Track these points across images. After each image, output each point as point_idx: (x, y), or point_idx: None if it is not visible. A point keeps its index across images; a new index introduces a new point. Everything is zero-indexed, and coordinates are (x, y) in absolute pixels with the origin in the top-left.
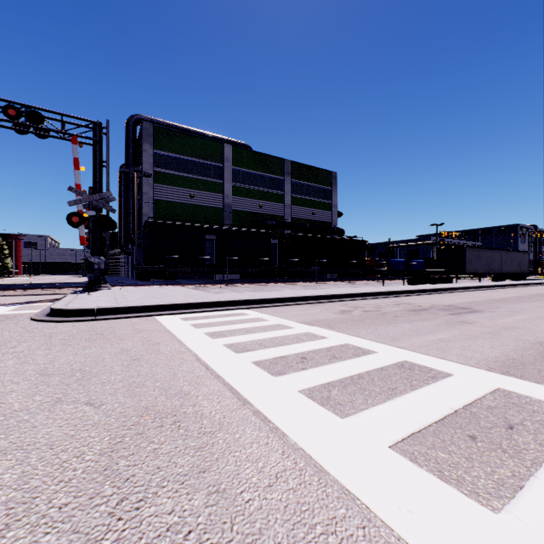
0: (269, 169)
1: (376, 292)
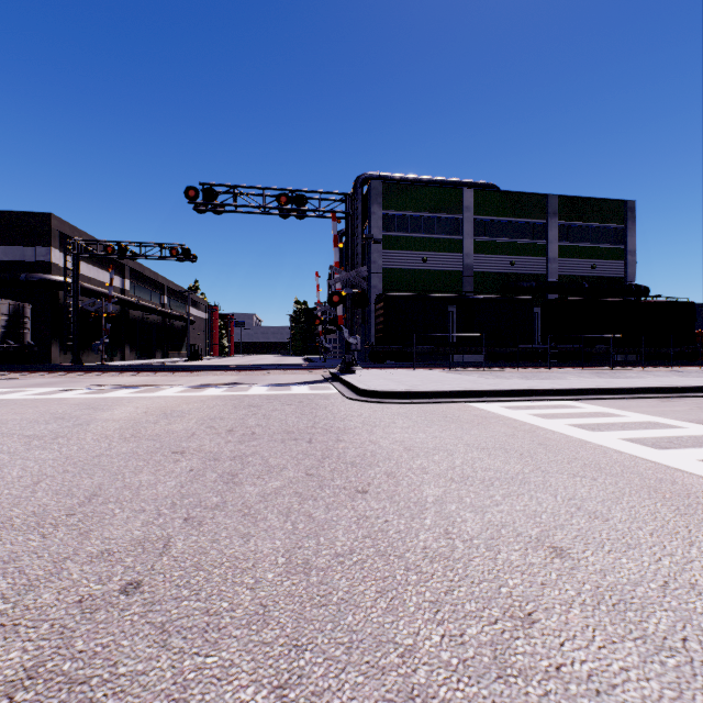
0: (524, 212)
1: None
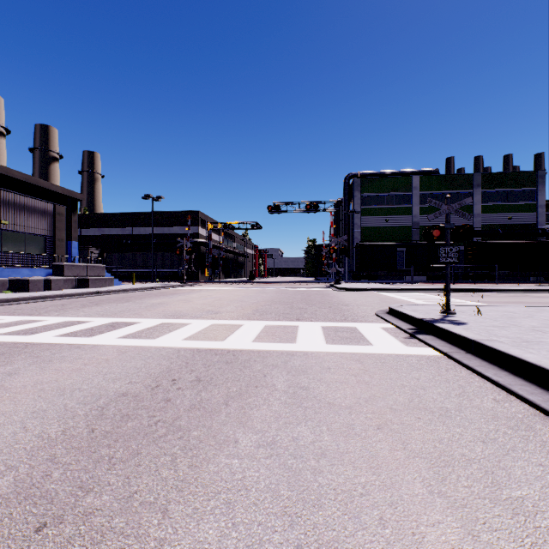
0: (455, 186)
1: (518, 289)
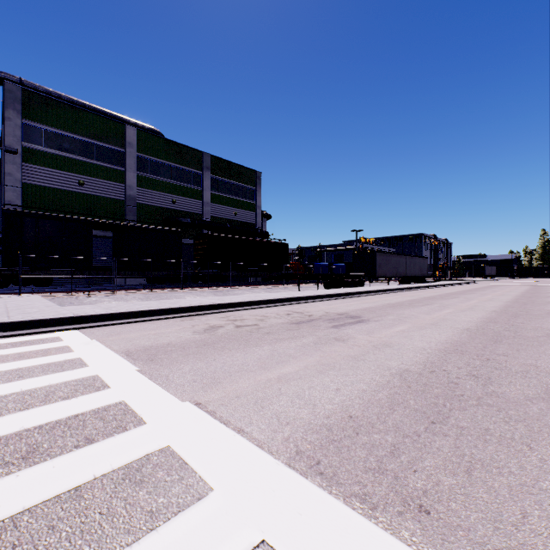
0: (184, 161)
1: (277, 299)
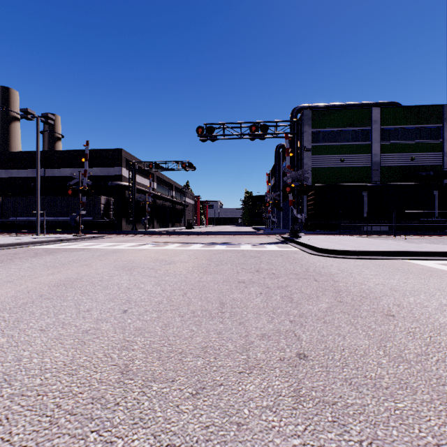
0: (422, 120)
1: None
